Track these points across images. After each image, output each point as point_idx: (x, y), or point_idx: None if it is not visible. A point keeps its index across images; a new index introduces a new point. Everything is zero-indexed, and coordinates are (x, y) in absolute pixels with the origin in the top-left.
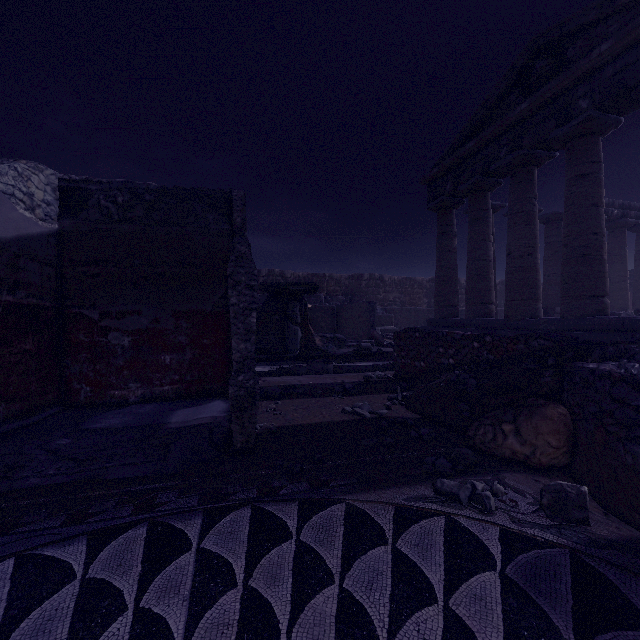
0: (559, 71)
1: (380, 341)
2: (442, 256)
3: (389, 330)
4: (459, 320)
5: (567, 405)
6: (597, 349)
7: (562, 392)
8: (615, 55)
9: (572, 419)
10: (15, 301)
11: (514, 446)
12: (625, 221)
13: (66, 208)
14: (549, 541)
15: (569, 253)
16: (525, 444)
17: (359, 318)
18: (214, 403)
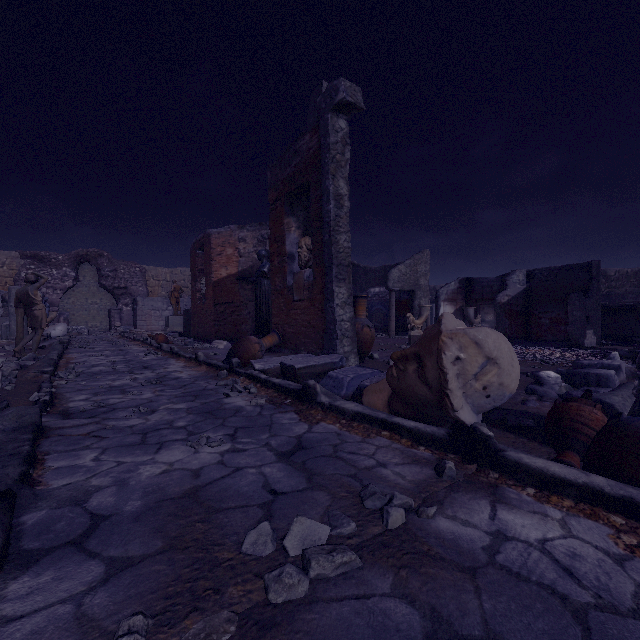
0: None
1: None
2: None
3: None
4: None
5: None
6: None
7: None
8: None
9: None
10: (517, 309)
11: None
12: None
13: (528, 280)
14: None
15: None
16: None
17: None
18: None
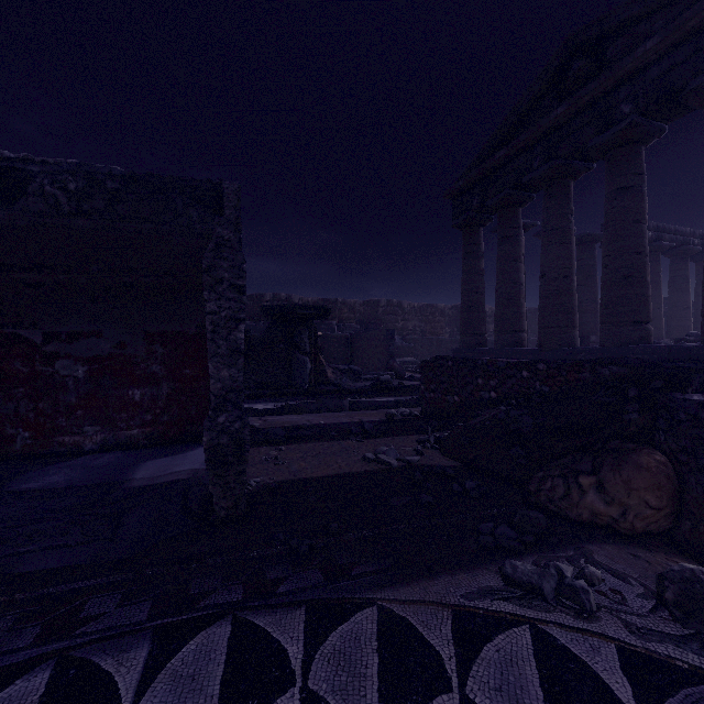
0: (599, 72)
1: (401, 373)
2: (468, 279)
3: (409, 362)
4: (487, 350)
5: (665, 450)
6: (697, 376)
7: (655, 433)
8: (661, 54)
9: (675, 469)
10: None
11: (596, 506)
12: (660, 244)
13: None
14: (697, 668)
15: (610, 274)
16: (612, 503)
17: (376, 348)
18: (197, 451)
